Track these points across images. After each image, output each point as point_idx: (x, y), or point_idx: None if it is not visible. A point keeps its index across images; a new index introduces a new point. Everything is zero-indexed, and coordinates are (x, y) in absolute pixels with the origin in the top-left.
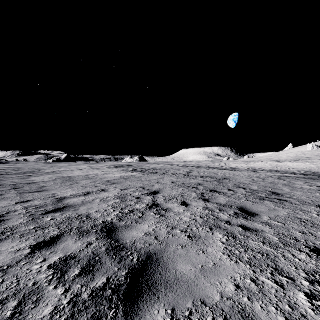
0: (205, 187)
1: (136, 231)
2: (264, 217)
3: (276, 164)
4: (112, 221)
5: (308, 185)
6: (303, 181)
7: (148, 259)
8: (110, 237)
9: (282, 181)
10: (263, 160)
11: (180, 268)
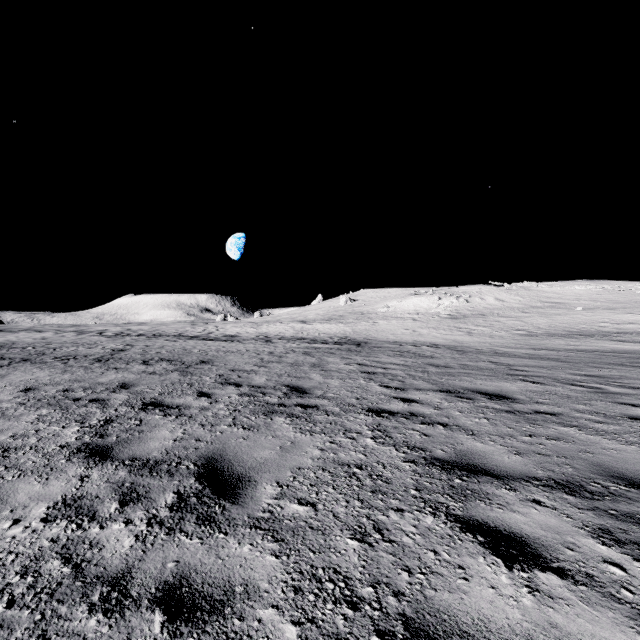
0: (135, 395)
1: None
2: (266, 488)
3: (301, 327)
4: None
5: (347, 363)
6: (339, 356)
7: None
8: None
9: (309, 359)
10: (282, 320)
11: None
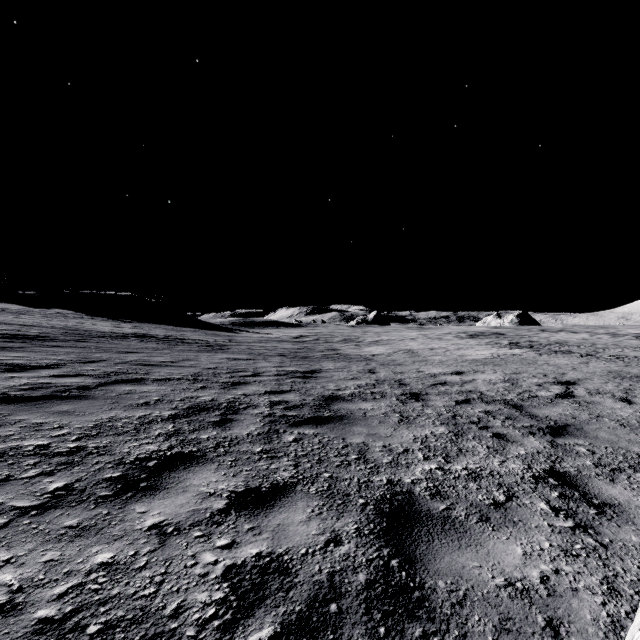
0: None
1: (546, 411)
2: None
3: None
4: (513, 400)
5: None
6: None
7: (566, 426)
8: (518, 409)
9: None
10: None
11: (602, 435)
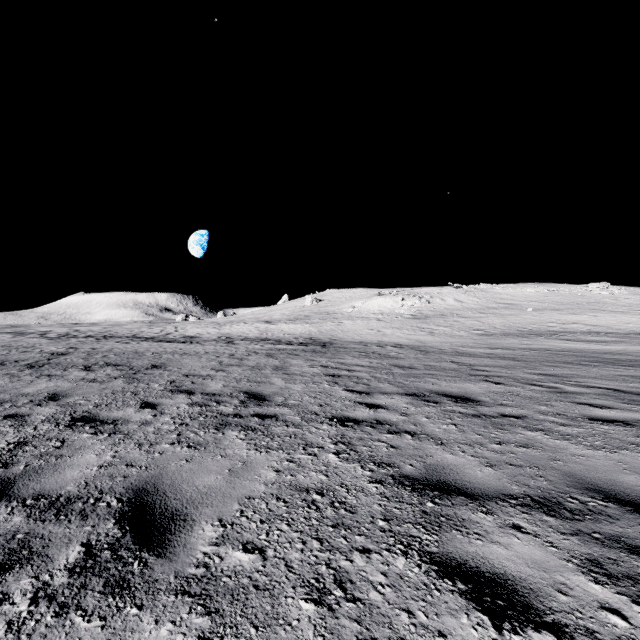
0: (64, 408)
1: None
2: (205, 529)
3: (266, 327)
4: None
5: (311, 366)
6: (303, 358)
7: None
8: None
9: (272, 361)
10: (247, 320)
11: None
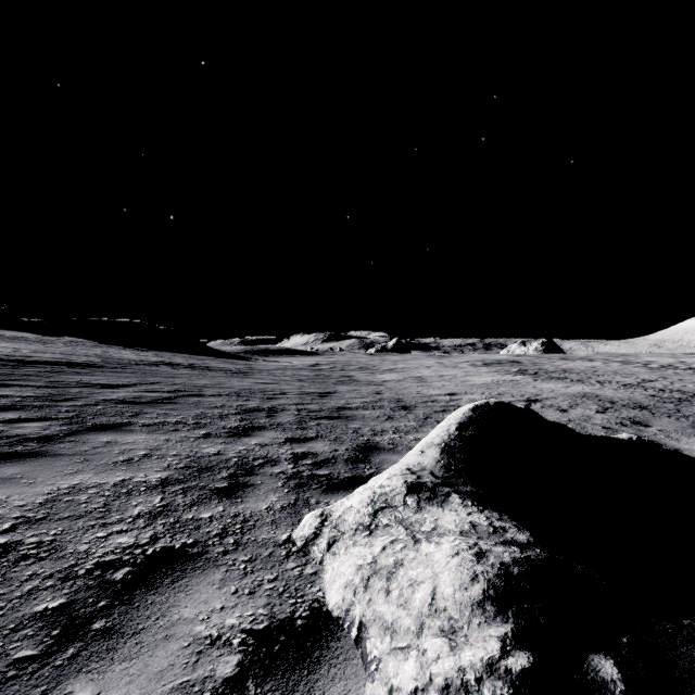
0: (632, 403)
1: None
2: (653, 428)
3: None
4: None
5: None
6: None
7: None
8: None
9: None
10: None
11: None
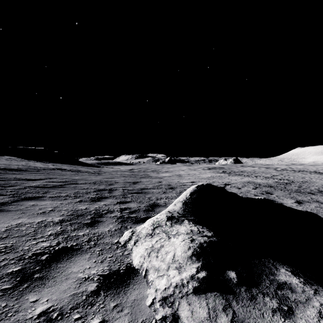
0: (267, 185)
1: None
2: (274, 195)
3: None
4: None
5: None
6: None
7: None
8: None
9: None
10: None
11: None
